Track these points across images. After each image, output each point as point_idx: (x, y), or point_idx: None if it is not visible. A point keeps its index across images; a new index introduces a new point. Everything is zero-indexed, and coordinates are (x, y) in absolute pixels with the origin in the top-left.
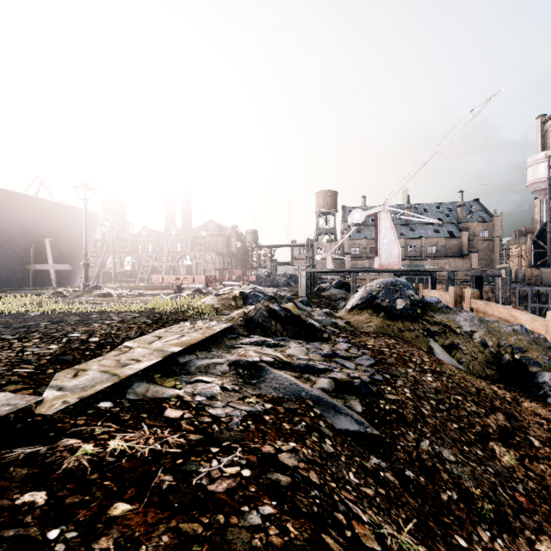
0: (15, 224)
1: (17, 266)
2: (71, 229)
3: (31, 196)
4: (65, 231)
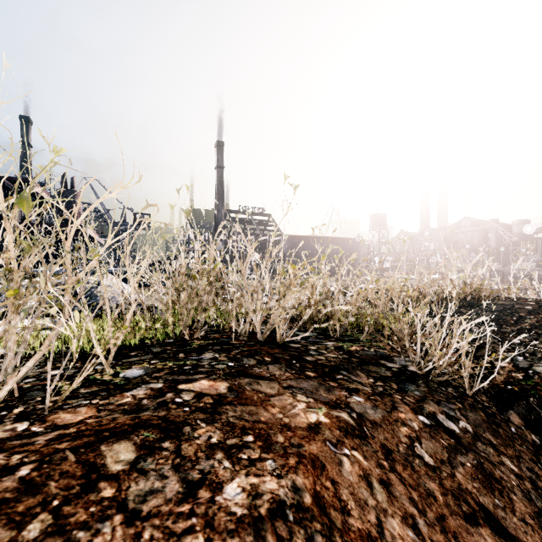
0: (333, 250)
1: (333, 267)
2: (353, 249)
3: (338, 237)
4: (350, 250)
